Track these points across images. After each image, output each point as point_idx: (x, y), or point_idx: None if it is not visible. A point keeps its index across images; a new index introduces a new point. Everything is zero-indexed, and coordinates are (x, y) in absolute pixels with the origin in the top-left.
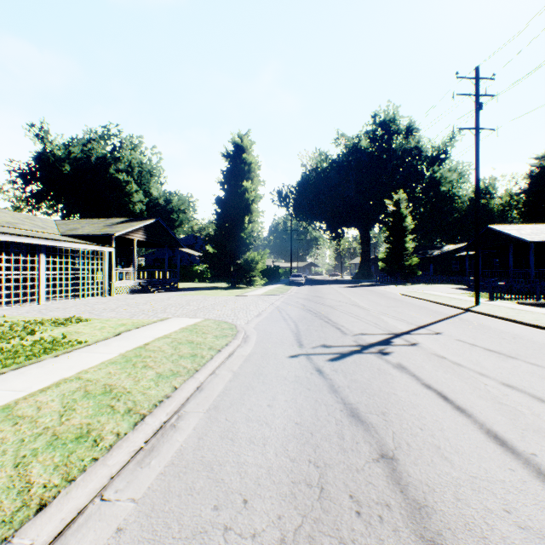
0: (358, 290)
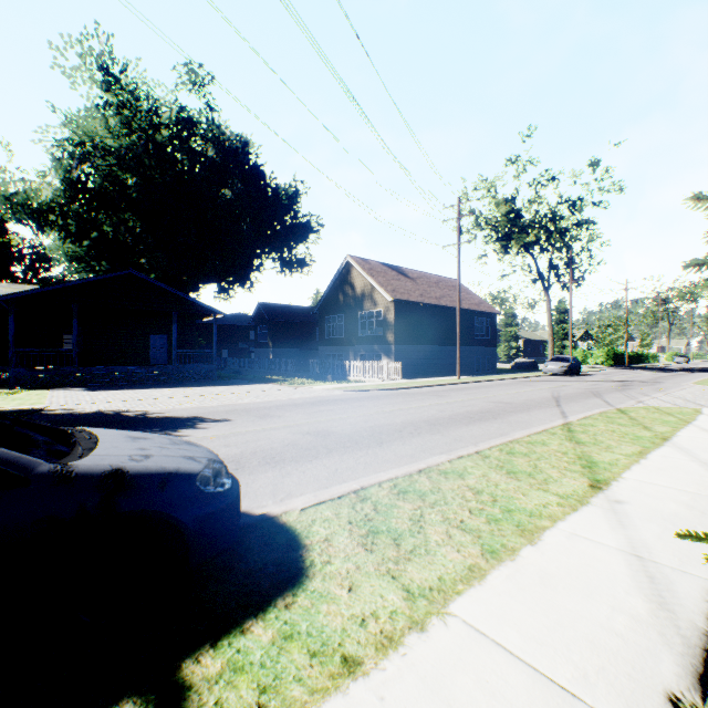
0: (364, 401)
